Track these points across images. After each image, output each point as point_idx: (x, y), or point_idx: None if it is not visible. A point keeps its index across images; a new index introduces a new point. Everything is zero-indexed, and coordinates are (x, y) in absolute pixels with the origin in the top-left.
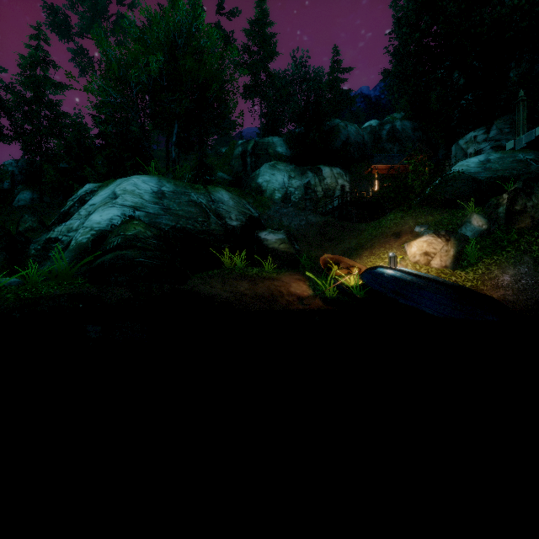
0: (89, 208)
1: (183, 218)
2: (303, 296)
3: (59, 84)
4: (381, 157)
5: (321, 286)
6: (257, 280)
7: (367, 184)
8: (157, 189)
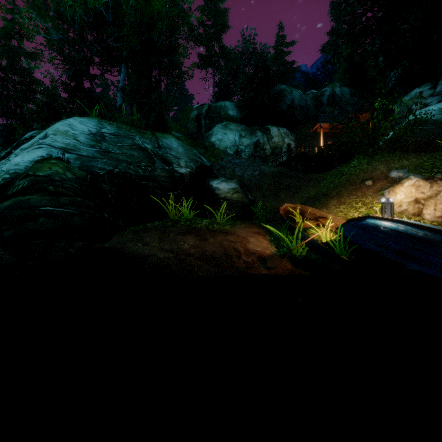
0: (19, 152)
1: (123, 162)
2: (265, 254)
3: (32, 54)
4: (325, 116)
5: (285, 241)
6: (206, 233)
7: (310, 143)
8: (96, 131)
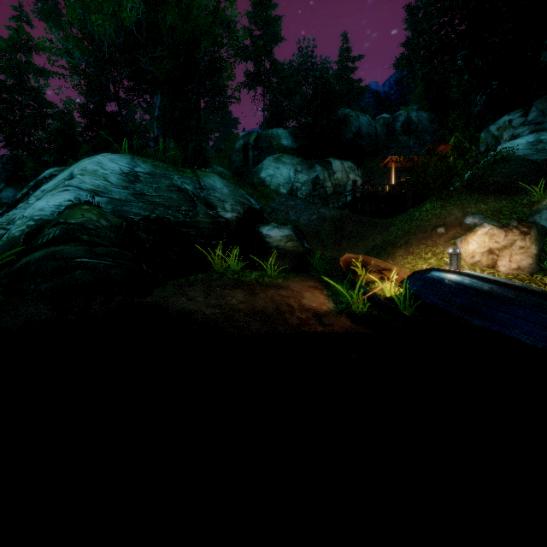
0: (40, 194)
1: (160, 206)
2: (321, 311)
3: (43, 71)
4: (398, 147)
5: (344, 297)
6: (256, 288)
7: (381, 179)
8: (129, 170)
